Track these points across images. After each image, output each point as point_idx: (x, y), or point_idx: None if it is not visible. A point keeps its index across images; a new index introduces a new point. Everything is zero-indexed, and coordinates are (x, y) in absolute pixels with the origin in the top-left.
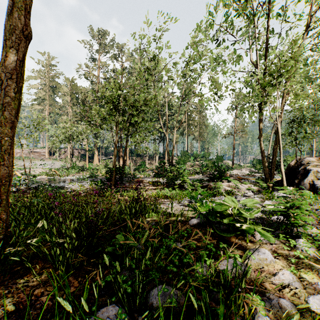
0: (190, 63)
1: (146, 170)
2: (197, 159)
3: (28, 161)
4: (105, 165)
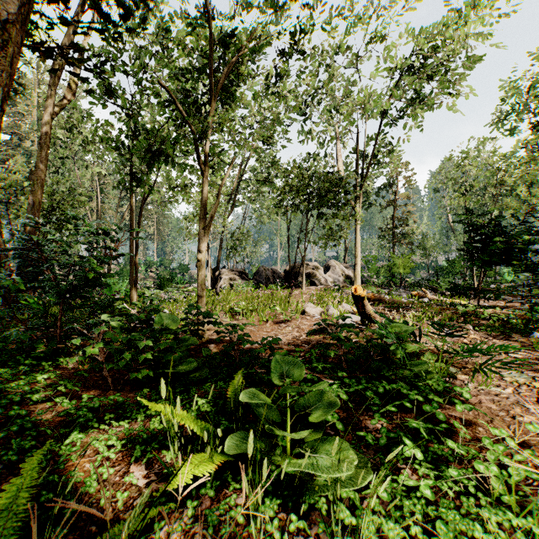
0: None
1: None
2: (153, 269)
3: None
4: None
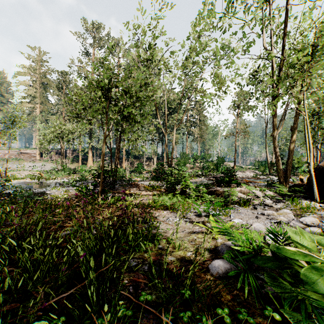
0: (192, 54)
1: (143, 173)
2: (197, 161)
3: (16, 163)
4: (99, 167)
